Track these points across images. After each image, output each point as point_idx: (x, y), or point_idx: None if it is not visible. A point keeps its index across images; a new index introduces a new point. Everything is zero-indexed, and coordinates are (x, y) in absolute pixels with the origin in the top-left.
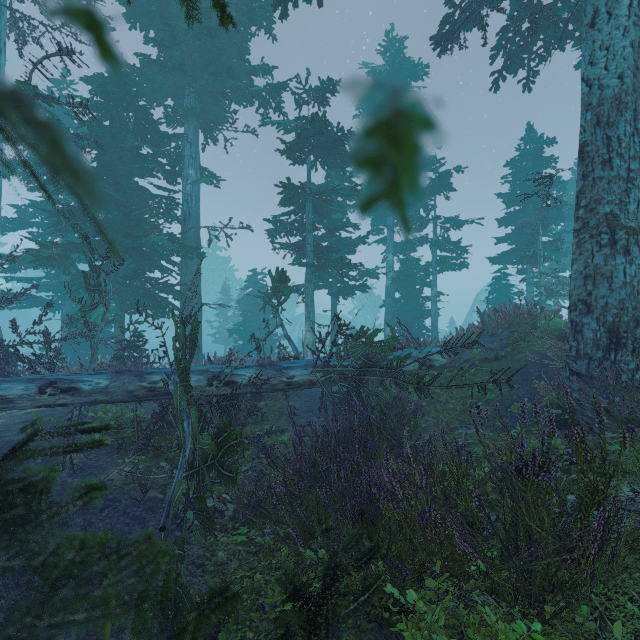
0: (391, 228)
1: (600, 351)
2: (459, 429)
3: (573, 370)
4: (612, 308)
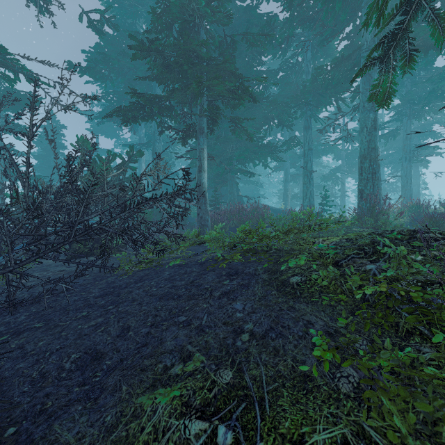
0: None
1: None
2: None
3: None
4: None
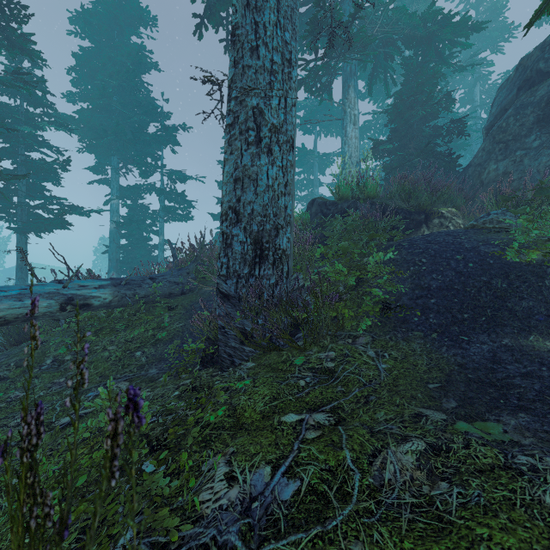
0: (116, 169)
1: (247, 266)
2: (91, 391)
3: (222, 291)
4: (257, 215)
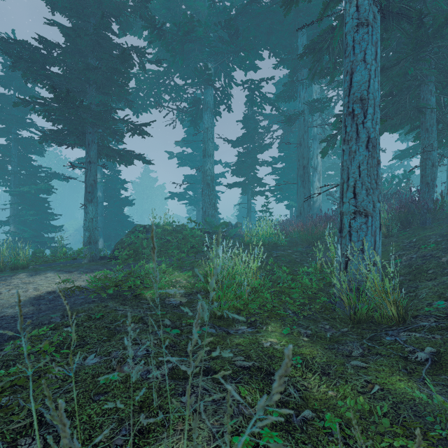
0: None
1: None
2: None
3: None
4: None
